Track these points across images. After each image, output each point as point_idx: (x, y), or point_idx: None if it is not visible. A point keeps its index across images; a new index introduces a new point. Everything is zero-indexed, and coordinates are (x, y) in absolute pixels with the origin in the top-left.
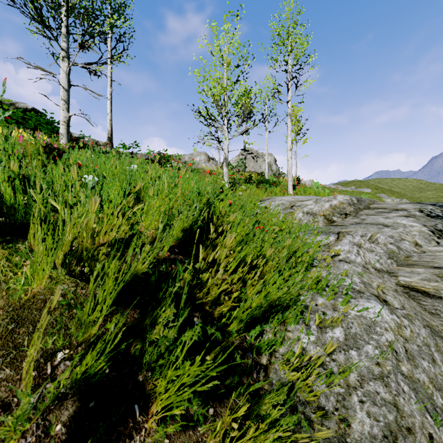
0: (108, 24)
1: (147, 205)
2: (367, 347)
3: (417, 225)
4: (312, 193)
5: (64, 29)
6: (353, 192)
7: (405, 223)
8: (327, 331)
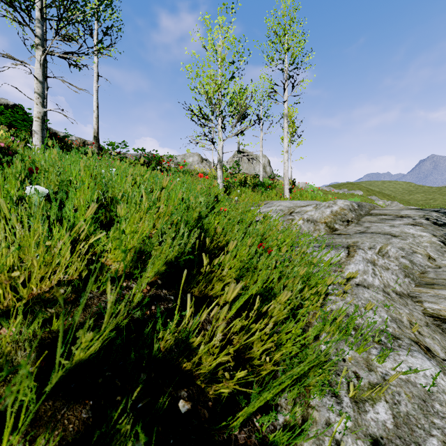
0: (90, 10)
1: (113, 230)
2: (430, 443)
3: (426, 235)
4: (309, 197)
5: (38, 13)
6: (345, 194)
7: (414, 233)
8: (366, 409)
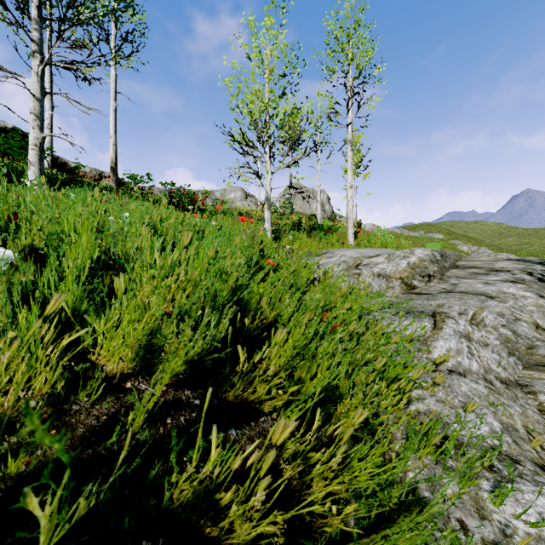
0: (102, 9)
1: (105, 317)
2: None
3: (530, 296)
4: (378, 243)
5: (35, 11)
6: (422, 237)
7: (515, 293)
8: None
